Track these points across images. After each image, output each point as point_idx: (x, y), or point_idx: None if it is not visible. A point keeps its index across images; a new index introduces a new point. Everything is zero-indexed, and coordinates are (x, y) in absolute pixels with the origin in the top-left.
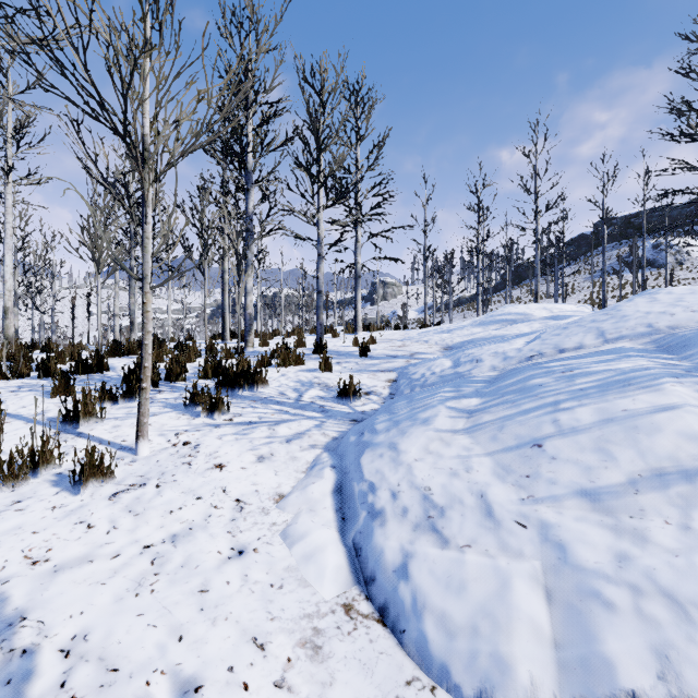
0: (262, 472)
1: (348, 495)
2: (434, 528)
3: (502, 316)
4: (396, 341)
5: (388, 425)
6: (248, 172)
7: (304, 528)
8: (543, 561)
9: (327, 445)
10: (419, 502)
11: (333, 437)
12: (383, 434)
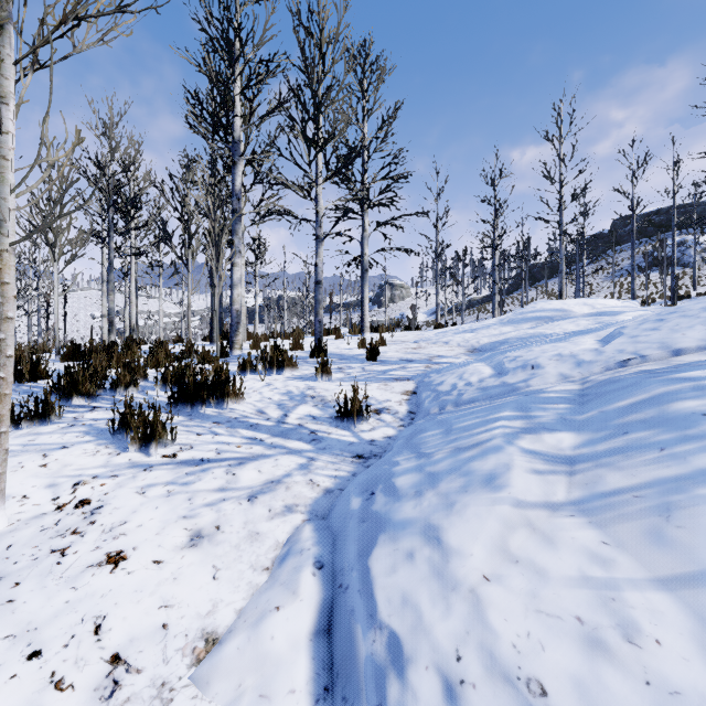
0: (189, 572)
1: (343, 656)
2: None
3: (535, 313)
4: (410, 343)
5: (418, 482)
6: (234, 143)
7: None
8: None
9: (314, 505)
10: None
11: (324, 489)
12: (410, 502)
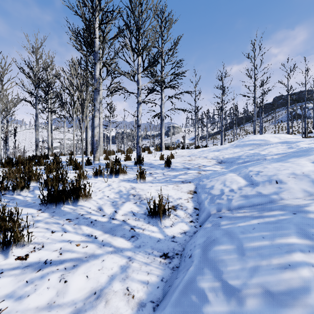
0: None
1: None
2: None
3: (250, 141)
4: (186, 157)
5: None
6: (95, 53)
7: None
8: None
9: None
10: None
11: (138, 303)
12: None
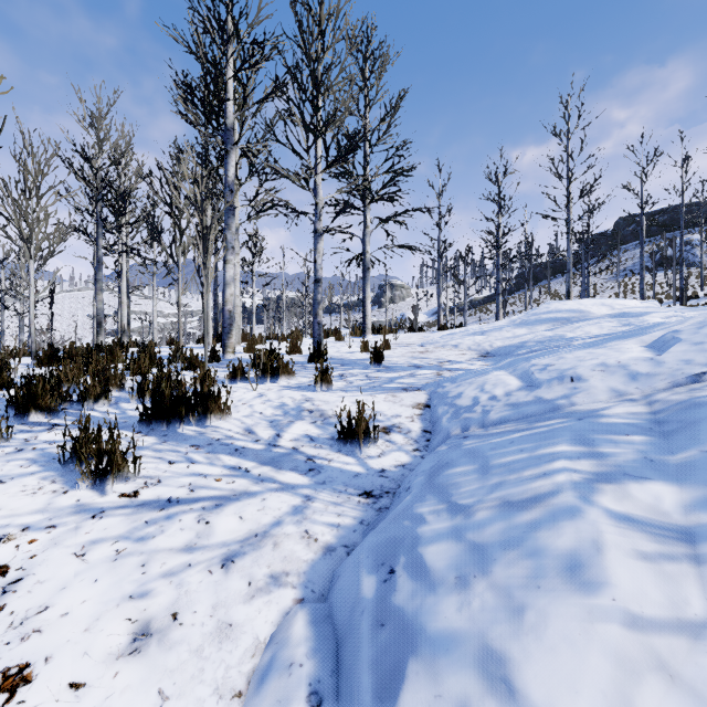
0: (120, 706)
1: None
2: None
3: (549, 314)
4: (415, 346)
5: (459, 560)
6: (227, 130)
7: None
8: None
9: (311, 573)
10: None
11: (324, 547)
12: (451, 597)
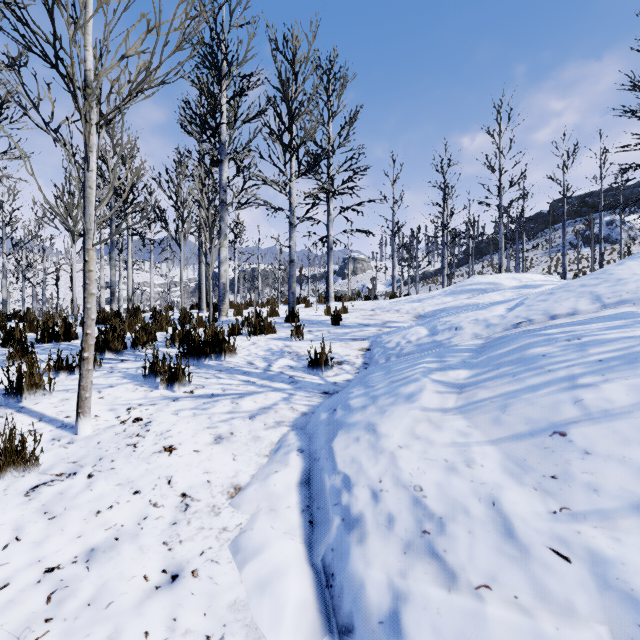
0: (218, 456)
1: (317, 490)
2: (433, 551)
3: (472, 286)
4: (367, 311)
5: (365, 401)
6: (221, 144)
7: (261, 538)
8: (611, 626)
9: (295, 422)
10: (408, 507)
11: (302, 413)
12: (359, 412)
